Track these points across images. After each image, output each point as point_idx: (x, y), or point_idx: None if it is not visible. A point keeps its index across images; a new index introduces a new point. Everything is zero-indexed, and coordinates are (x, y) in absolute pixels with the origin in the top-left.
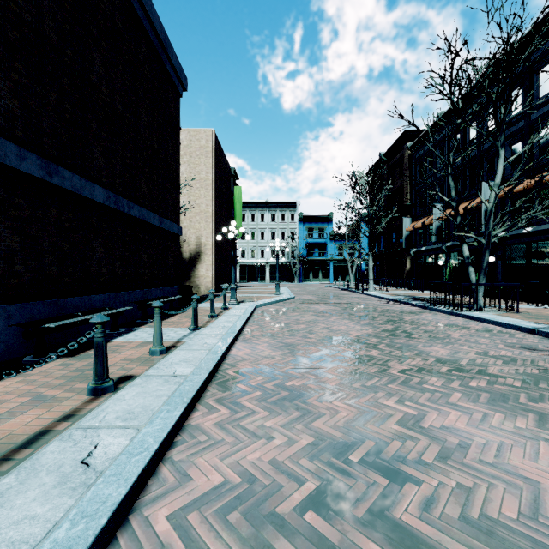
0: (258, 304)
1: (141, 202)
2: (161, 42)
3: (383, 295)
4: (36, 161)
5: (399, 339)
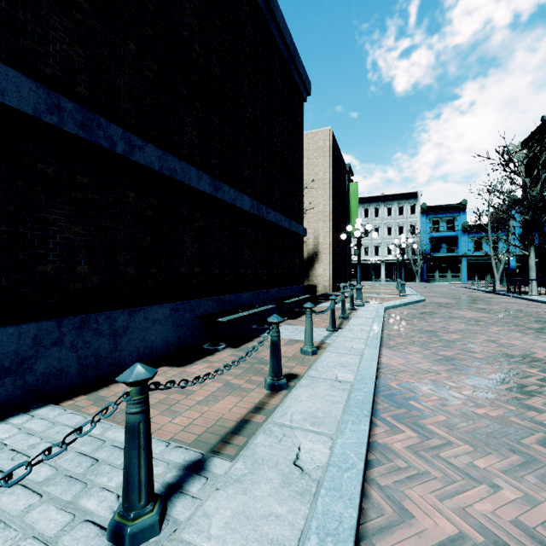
0: (386, 307)
1: (275, 207)
2: (291, 53)
3: None
4: (207, 180)
5: None
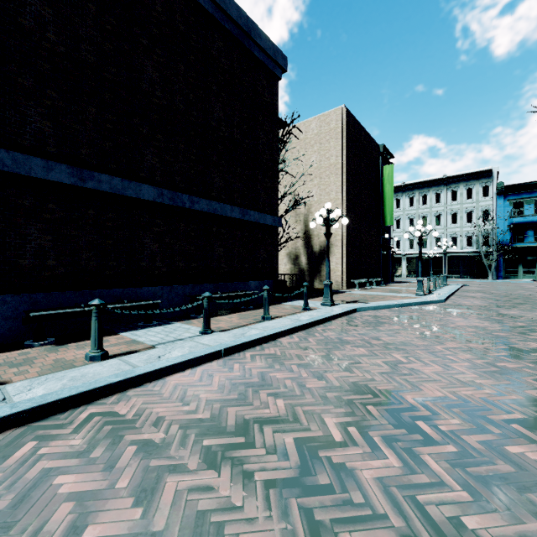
0: (361, 307)
1: (214, 196)
2: (242, 28)
3: None
4: (66, 170)
5: (536, 443)
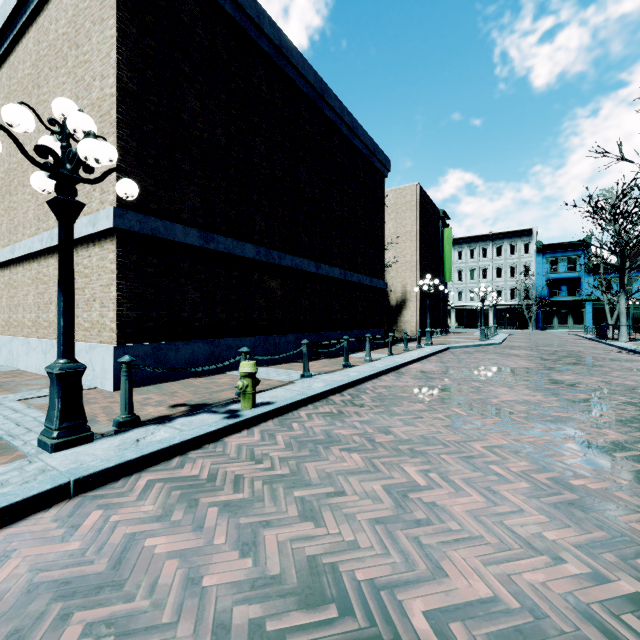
0: (451, 346)
1: (358, 271)
2: (371, 151)
3: (628, 345)
4: (313, 265)
5: (547, 371)
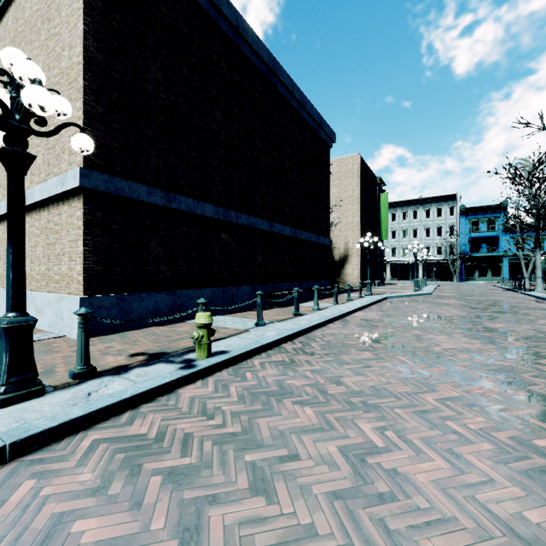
0: (389, 296)
1: (306, 229)
2: (318, 124)
3: (544, 295)
4: (267, 223)
5: (478, 319)
